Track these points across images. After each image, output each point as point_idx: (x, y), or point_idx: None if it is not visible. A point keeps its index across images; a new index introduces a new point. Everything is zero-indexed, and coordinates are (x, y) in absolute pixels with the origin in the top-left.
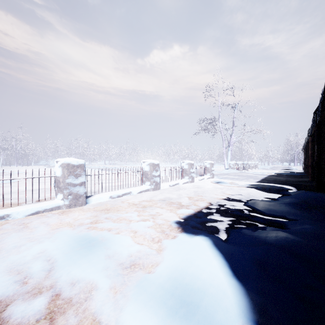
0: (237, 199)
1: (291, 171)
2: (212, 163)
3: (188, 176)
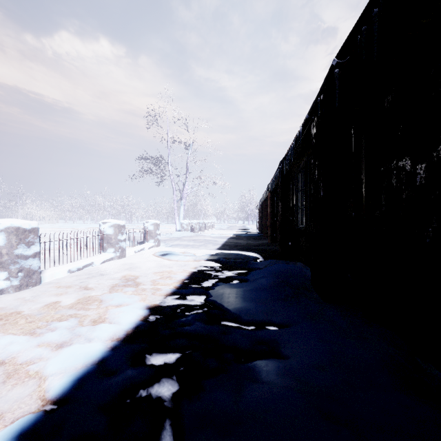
0: (196, 287)
1: (248, 232)
2: (157, 223)
3: (113, 248)
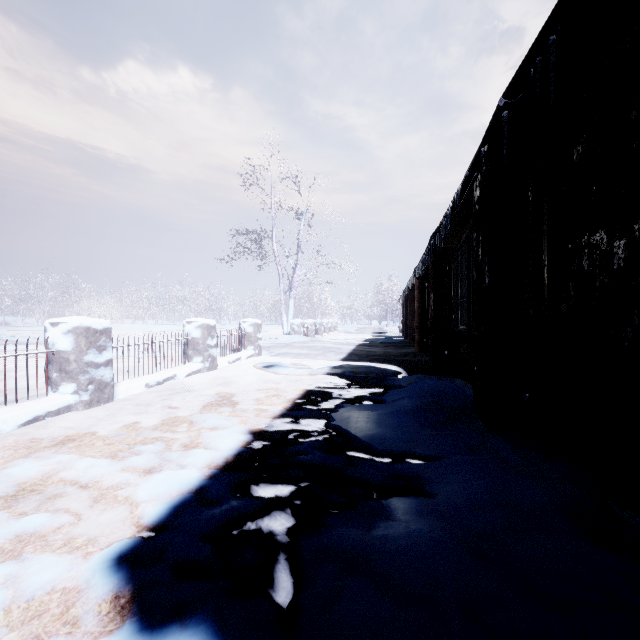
0: (313, 409)
1: (387, 336)
2: (257, 323)
3: (201, 357)
